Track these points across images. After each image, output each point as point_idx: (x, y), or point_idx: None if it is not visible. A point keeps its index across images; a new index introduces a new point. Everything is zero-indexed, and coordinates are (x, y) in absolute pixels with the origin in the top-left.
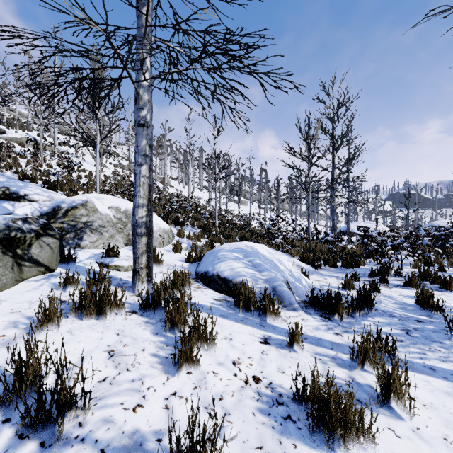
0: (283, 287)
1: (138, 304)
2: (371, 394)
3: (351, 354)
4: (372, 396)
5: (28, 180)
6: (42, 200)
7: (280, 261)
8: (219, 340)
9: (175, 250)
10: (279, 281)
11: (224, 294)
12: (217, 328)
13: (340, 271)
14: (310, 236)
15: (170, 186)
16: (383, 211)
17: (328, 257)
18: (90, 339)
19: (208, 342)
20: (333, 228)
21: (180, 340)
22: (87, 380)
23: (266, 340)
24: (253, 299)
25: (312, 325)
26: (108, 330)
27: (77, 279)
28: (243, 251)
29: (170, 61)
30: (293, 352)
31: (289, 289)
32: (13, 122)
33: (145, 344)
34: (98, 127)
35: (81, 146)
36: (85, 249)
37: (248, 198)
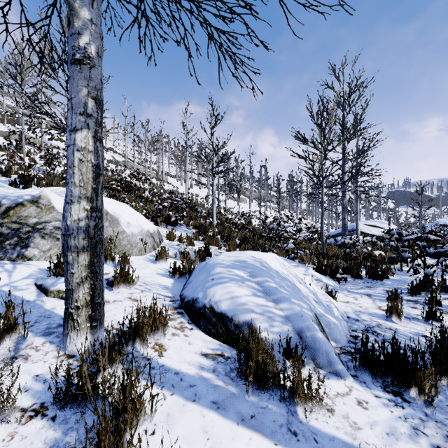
0: (315, 331)
1: (60, 382)
2: None
3: None
4: None
5: (0, 174)
6: None
7: (299, 279)
8: None
9: (158, 259)
10: (308, 320)
11: (221, 341)
12: None
13: (367, 284)
14: (323, 238)
15: (168, 183)
16: (386, 209)
17: (349, 265)
18: None
19: None
20: (344, 227)
21: None
22: None
23: None
24: (271, 367)
25: (382, 420)
26: None
27: None
28: (249, 267)
29: None
30: None
31: (323, 333)
32: (7, 117)
33: None
34: None
35: None
36: (31, 261)
37: (248, 196)
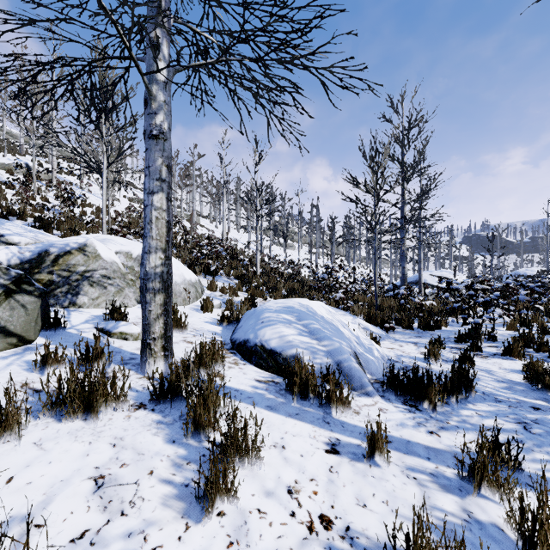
0: (351, 362)
1: (149, 392)
2: (501, 543)
3: (457, 468)
4: (504, 546)
5: (15, 217)
6: (24, 243)
7: (344, 324)
8: (265, 450)
9: (204, 308)
10: (346, 354)
11: (271, 373)
12: (263, 428)
13: (417, 334)
14: (377, 288)
15: (200, 225)
16: (458, 257)
17: (401, 316)
18: (69, 456)
19: (250, 453)
20: (403, 278)
21: (207, 452)
22: (52, 539)
23: (334, 446)
24: (312, 382)
25: (395, 418)
26: (100, 438)
27: (62, 355)
28: (296, 312)
29: (197, 54)
30: (375, 467)
31: (359, 365)
32: (1, 144)
33: (154, 461)
34: (105, 148)
35: (88, 175)
36: (82, 309)
37: (296, 241)
